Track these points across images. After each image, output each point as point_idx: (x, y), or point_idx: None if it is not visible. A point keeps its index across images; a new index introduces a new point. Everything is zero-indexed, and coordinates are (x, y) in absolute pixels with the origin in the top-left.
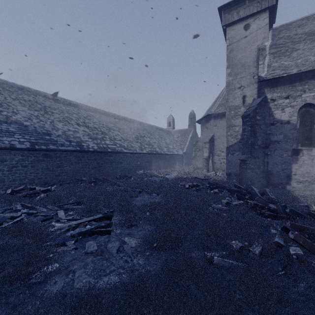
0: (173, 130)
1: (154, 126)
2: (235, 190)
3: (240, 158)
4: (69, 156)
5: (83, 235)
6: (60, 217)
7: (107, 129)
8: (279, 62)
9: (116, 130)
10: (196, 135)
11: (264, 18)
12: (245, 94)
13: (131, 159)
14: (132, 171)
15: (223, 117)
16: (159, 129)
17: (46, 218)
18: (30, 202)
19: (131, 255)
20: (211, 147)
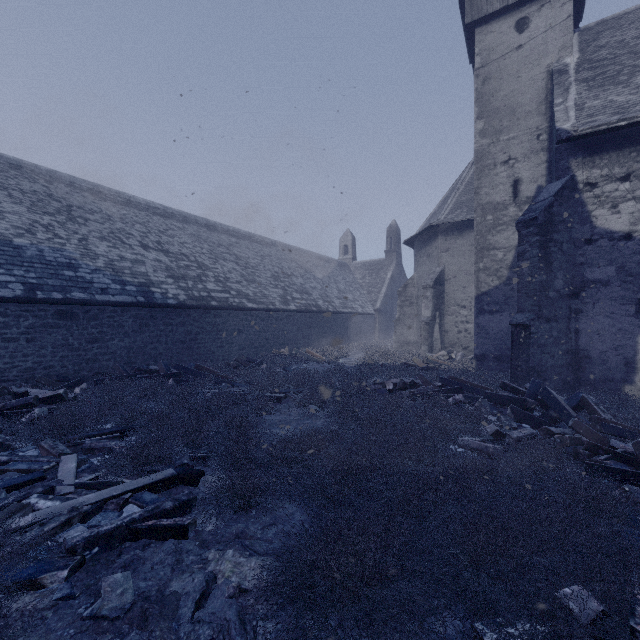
0: (354, 262)
1: (314, 254)
2: (506, 398)
3: (515, 320)
4: (119, 316)
5: (104, 543)
6: (62, 477)
7: (210, 257)
8: (604, 98)
9: (230, 261)
10: (402, 272)
11: (562, 3)
12: (518, 177)
13: (262, 323)
14: (265, 349)
15: (465, 231)
16: (323, 260)
17: (22, 481)
18: (5, 428)
19: (236, 632)
20: (438, 298)
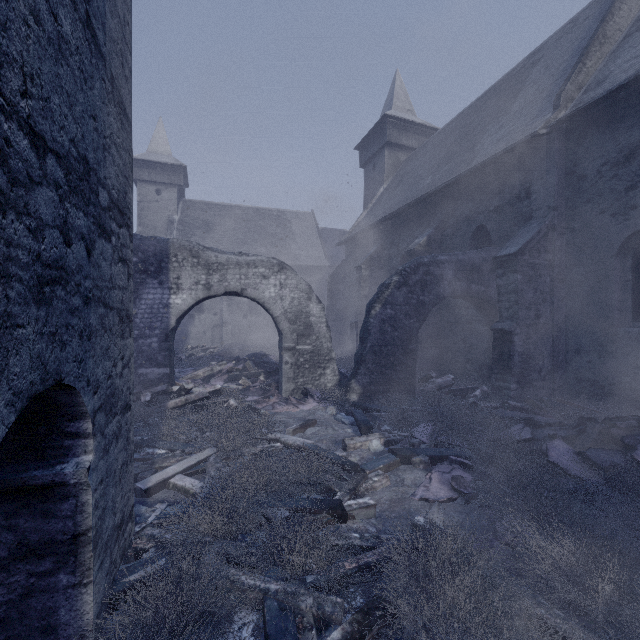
0: None
1: None
2: None
3: None
4: None
5: None
6: None
7: None
8: None
9: None
10: None
11: (174, 192)
12: None
13: None
14: None
15: None
16: None
17: None
18: None
19: None
20: None
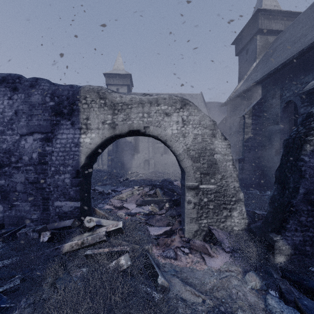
0: None
1: None
2: (107, 171)
3: (111, 157)
4: None
5: None
6: None
7: None
8: None
9: None
10: None
11: (125, 89)
12: None
13: None
14: None
15: None
16: None
17: None
18: None
19: None
20: None
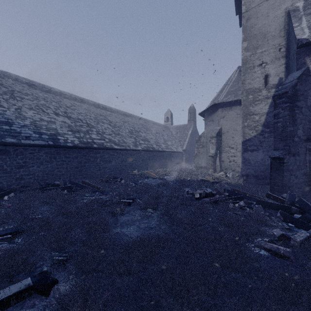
0: (172, 125)
1: (151, 121)
2: (274, 205)
3: (273, 155)
4: (37, 152)
5: None
6: None
7: (94, 121)
8: None
9: (106, 123)
10: (196, 131)
11: None
12: (268, 73)
13: (123, 156)
14: (124, 170)
15: (233, 106)
16: (156, 124)
17: None
18: None
19: None
20: (218, 143)
